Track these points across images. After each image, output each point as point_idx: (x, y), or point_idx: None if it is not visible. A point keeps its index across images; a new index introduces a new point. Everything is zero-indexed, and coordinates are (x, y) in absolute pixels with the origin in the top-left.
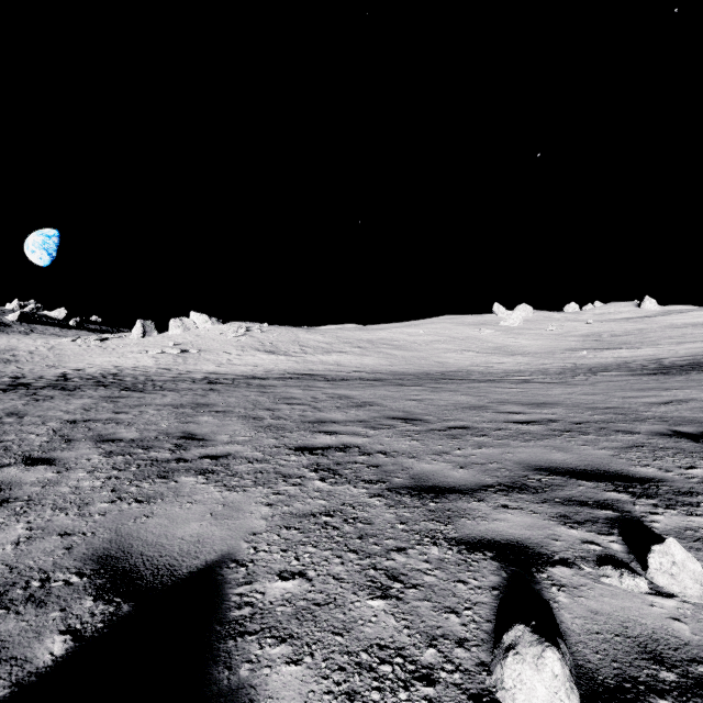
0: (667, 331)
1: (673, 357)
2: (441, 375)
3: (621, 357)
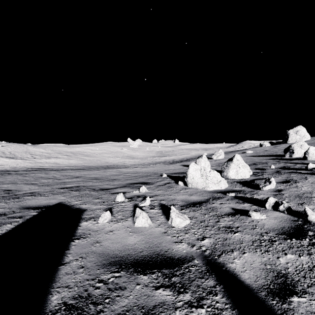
0: (179, 151)
1: (177, 159)
2: (106, 166)
3: (166, 159)
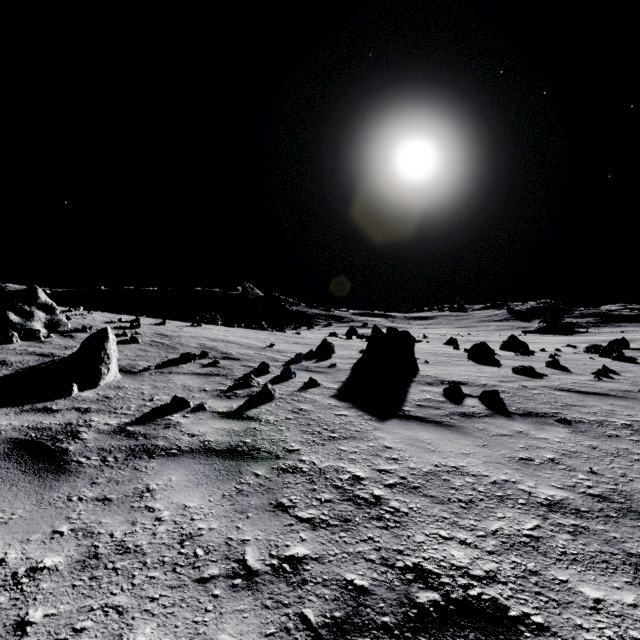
0: None
1: None
2: None
3: None
